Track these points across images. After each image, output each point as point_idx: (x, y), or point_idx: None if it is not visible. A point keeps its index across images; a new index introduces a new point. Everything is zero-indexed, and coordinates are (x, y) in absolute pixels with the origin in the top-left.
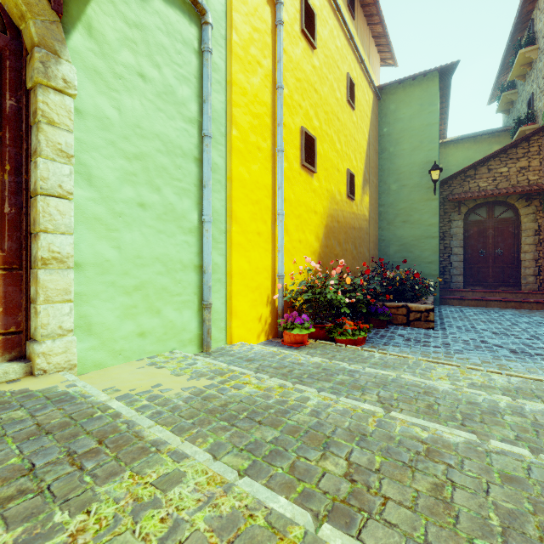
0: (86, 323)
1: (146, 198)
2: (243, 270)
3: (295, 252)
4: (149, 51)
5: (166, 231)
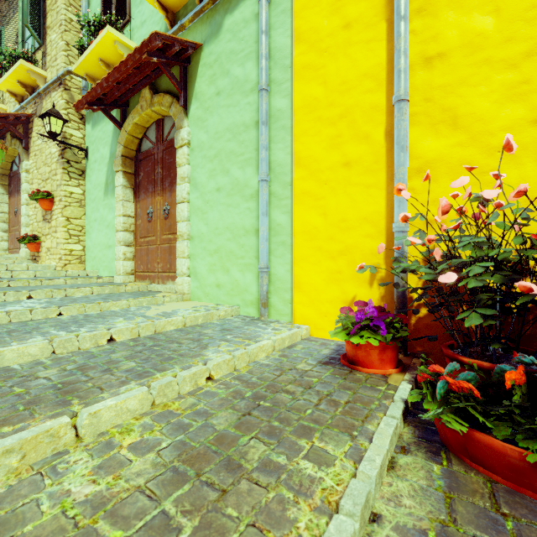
0: (195, 272)
1: (221, 183)
2: (312, 227)
3: (503, 161)
4: (222, 69)
5: (233, 204)
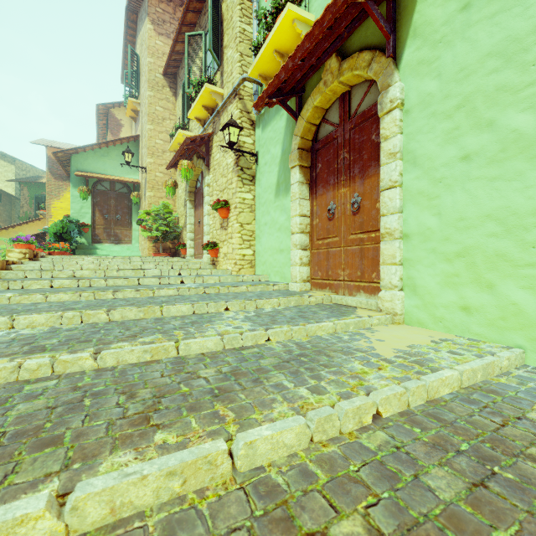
0: (412, 284)
1: (471, 146)
2: None
3: None
4: None
5: (503, 175)
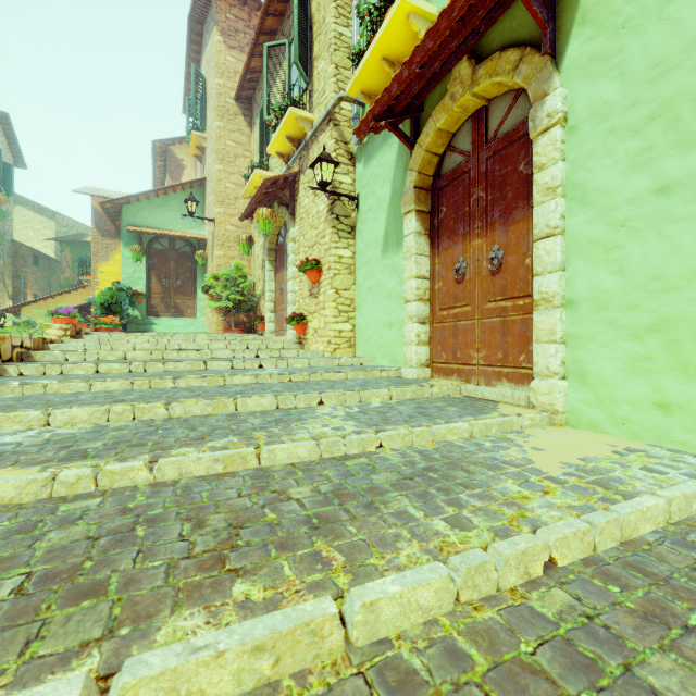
0: (580, 370)
1: (672, 173)
2: None
3: None
4: None
5: None
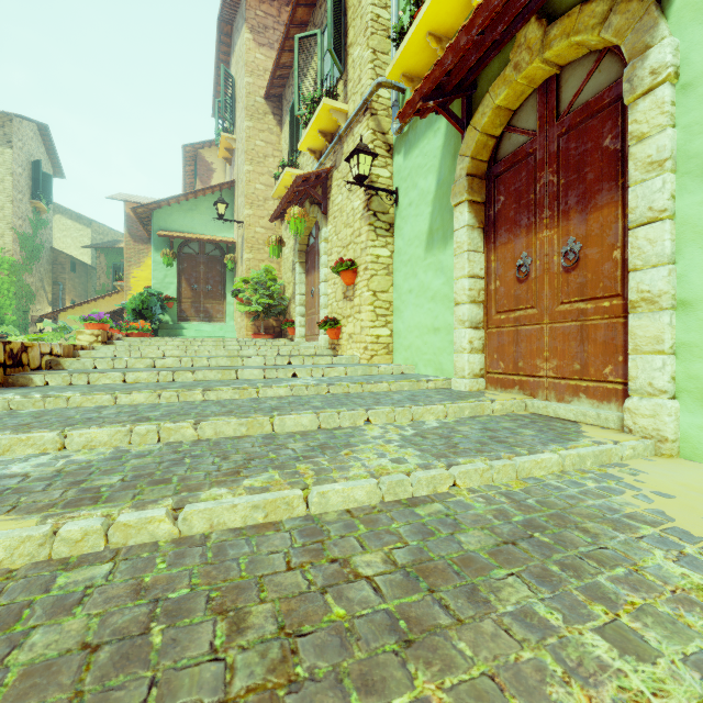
0: (698, 388)
1: None
2: None
3: None
4: None
5: None
